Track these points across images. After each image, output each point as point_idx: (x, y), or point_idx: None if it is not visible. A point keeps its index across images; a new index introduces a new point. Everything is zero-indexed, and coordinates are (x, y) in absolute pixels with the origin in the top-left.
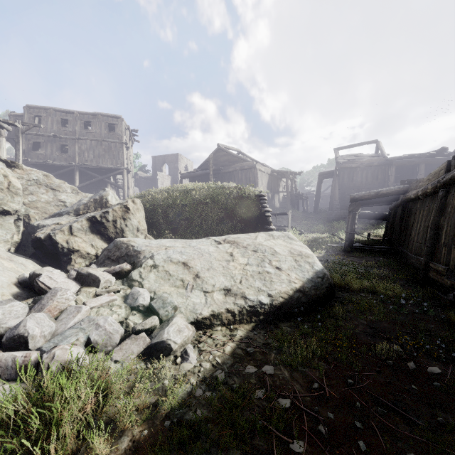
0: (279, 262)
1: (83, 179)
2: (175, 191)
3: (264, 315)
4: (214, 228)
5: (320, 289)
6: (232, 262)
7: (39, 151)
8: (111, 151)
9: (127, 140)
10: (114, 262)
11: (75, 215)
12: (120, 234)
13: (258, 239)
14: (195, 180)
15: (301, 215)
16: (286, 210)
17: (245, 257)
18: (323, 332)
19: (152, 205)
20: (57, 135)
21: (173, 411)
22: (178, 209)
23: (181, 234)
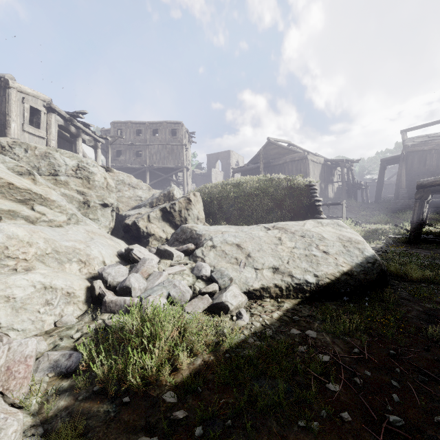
0: (326, 247)
1: (152, 178)
2: (228, 185)
3: (310, 293)
4: (264, 217)
5: (370, 274)
6: (280, 245)
7: (121, 158)
8: (174, 153)
9: (186, 142)
10: (181, 243)
11: (150, 207)
12: (184, 222)
13: (306, 226)
14: (246, 174)
15: (359, 206)
16: (341, 200)
17: (293, 242)
18: (369, 311)
19: (209, 197)
20: (133, 143)
21: (231, 349)
22: (231, 200)
23: (234, 222)
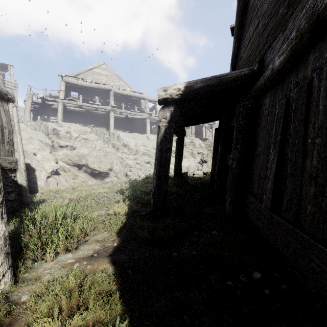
0: None
1: None
2: None
3: None
4: None
5: None
6: None
7: None
8: None
9: None
10: None
11: None
12: None
13: None
14: None
15: None
16: None
17: None
18: None
19: None
20: None
21: None
22: None
23: None
